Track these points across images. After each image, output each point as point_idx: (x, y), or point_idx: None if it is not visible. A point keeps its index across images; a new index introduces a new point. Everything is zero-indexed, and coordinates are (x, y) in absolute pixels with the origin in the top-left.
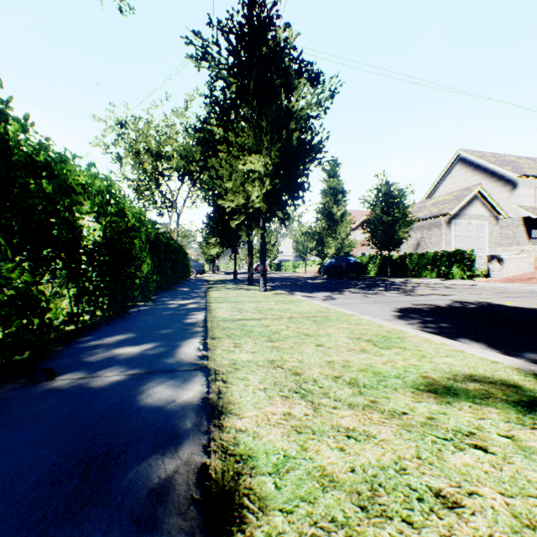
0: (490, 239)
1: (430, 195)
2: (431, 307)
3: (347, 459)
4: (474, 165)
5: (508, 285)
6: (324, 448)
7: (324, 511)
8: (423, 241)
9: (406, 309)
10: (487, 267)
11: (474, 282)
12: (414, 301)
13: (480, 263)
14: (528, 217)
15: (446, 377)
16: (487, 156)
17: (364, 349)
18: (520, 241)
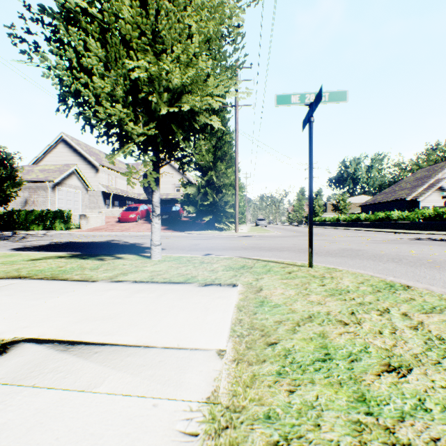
0: (84, 203)
1: (39, 161)
2: (37, 246)
3: (10, 268)
4: (74, 149)
5: (89, 233)
6: (2, 269)
7: (8, 271)
8: (32, 200)
9: (20, 248)
10: (80, 222)
11: (71, 232)
12: (25, 244)
13: (76, 219)
14: (105, 192)
15: (40, 258)
16: (83, 145)
17: (2, 258)
18: (101, 206)
